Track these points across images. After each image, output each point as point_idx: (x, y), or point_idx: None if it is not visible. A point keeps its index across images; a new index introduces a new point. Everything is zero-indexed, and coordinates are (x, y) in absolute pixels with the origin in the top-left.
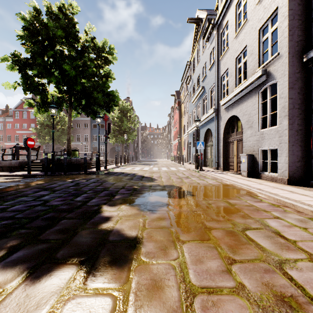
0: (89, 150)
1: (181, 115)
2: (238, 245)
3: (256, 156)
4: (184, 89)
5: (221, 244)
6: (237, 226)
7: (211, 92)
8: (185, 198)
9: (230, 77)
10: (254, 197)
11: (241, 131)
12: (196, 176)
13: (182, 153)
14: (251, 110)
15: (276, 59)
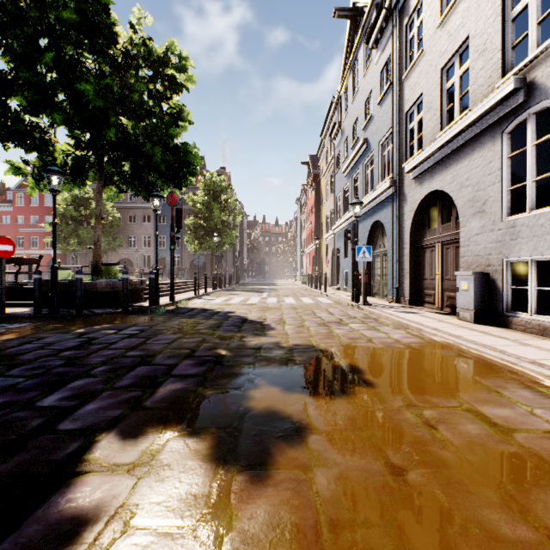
0: (151, 265)
1: (320, 199)
2: None
3: (494, 276)
4: (326, 150)
5: None
6: None
7: (382, 149)
8: (350, 398)
9: (426, 111)
10: (541, 393)
11: (454, 223)
12: (359, 318)
13: (321, 270)
14: (480, 176)
15: None
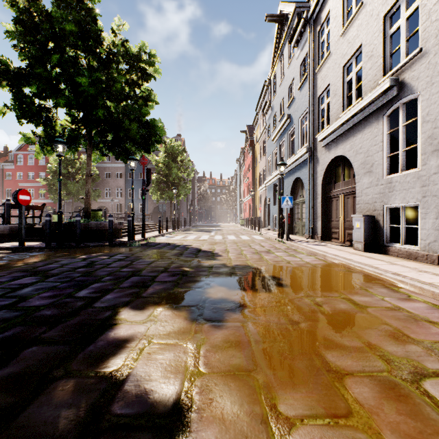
0: (123, 211)
1: (255, 159)
2: (428, 436)
3: (378, 218)
4: (260, 121)
5: (386, 433)
6: (395, 365)
7: (301, 123)
8: (271, 292)
9: (333, 97)
10: (393, 290)
11: (352, 179)
12: (282, 249)
13: (256, 215)
14: (369, 146)
15: (415, 59)
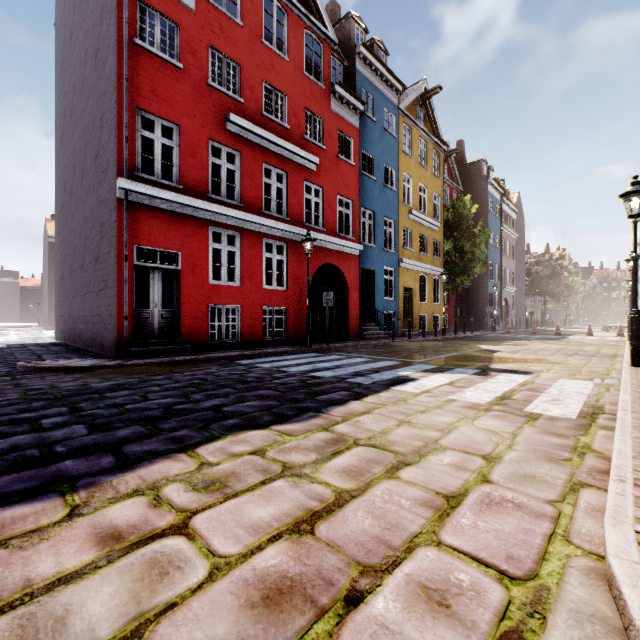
0: None
1: None
2: None
3: None
4: None
5: None
6: None
7: None
8: None
9: None
10: None
11: None
12: None
13: None
14: None
15: None
